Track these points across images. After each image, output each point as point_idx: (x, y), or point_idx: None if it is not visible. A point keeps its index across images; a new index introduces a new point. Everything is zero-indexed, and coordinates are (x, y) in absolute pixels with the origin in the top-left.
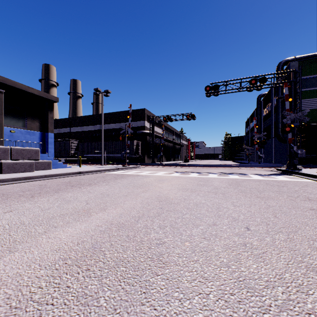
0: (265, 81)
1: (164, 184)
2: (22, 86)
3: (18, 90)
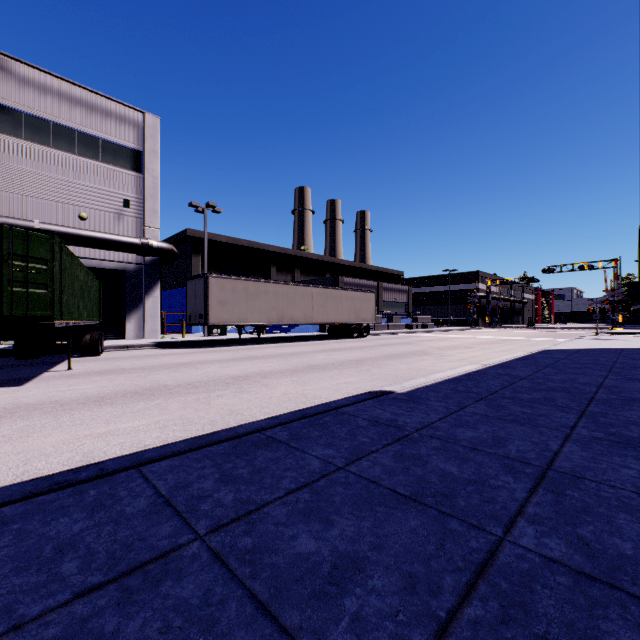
0: (591, 267)
1: (513, 332)
2: (390, 270)
3: (386, 273)
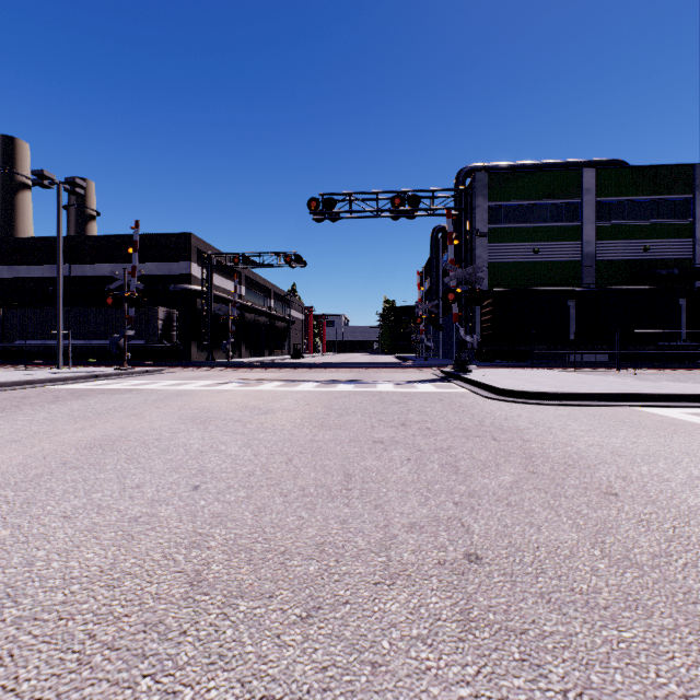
0: (418, 203)
1: (162, 410)
2: None
3: None
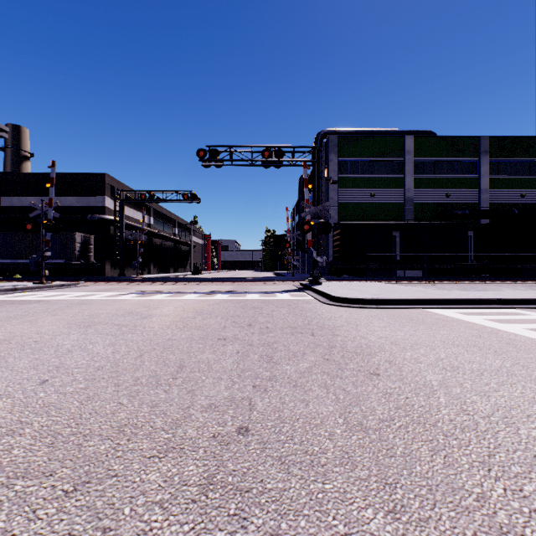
0: (282, 156)
1: (56, 317)
2: None
3: None
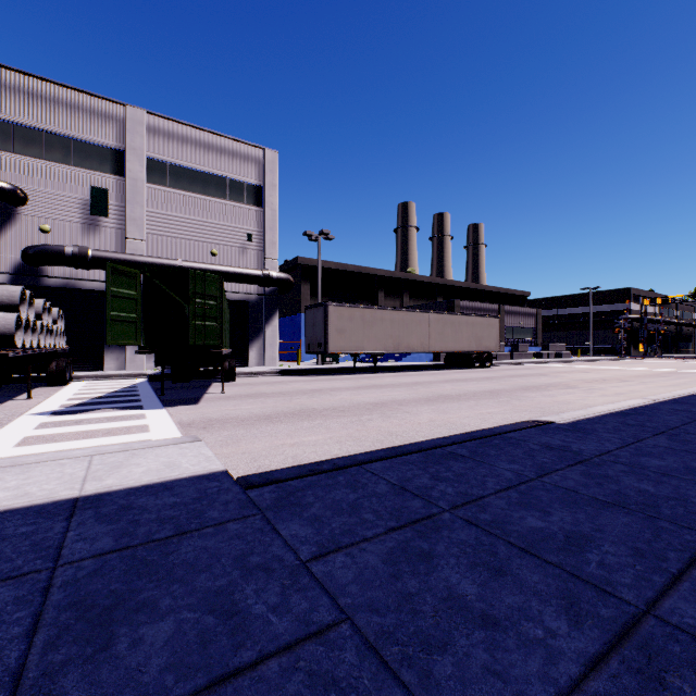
0: None
1: (680, 364)
2: (512, 291)
3: (507, 294)
